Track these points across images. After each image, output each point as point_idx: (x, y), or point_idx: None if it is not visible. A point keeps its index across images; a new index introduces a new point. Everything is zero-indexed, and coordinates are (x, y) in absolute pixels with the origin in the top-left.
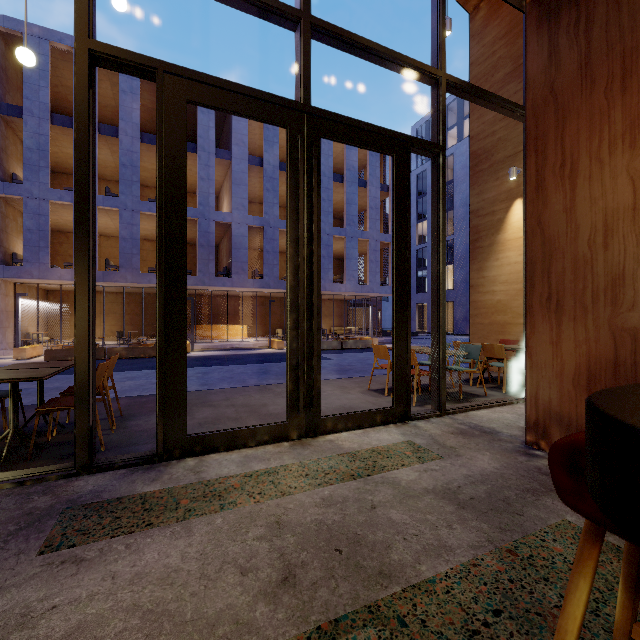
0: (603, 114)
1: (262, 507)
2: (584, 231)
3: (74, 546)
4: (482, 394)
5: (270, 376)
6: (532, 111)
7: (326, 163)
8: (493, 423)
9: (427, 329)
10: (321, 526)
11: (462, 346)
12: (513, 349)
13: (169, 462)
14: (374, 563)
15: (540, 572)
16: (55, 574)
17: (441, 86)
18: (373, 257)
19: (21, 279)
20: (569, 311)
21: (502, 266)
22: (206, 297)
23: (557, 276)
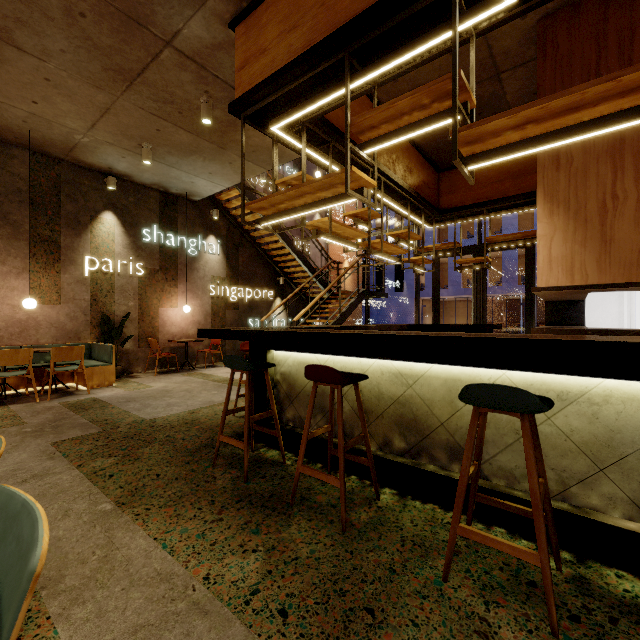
0: None
1: None
2: None
3: None
4: None
5: None
6: None
7: None
8: None
9: None
10: None
11: None
12: None
13: None
14: None
15: None
16: None
17: None
18: None
19: (424, 297)
20: None
21: None
22: None
23: None
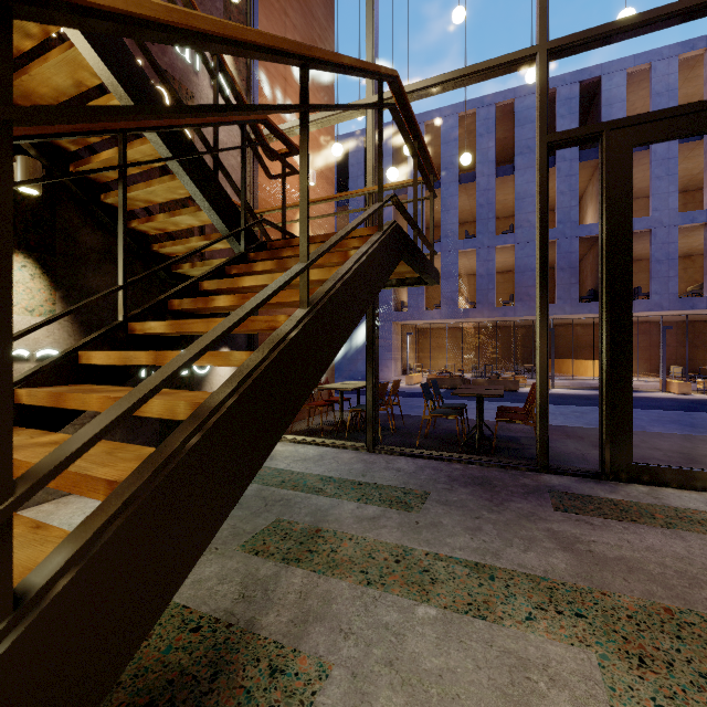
0: None
1: None
2: None
3: (577, 514)
4: None
5: (682, 427)
6: None
7: None
8: None
9: None
10: None
11: None
12: None
13: (616, 482)
14: None
15: None
16: (577, 524)
17: None
18: None
19: (406, 321)
20: None
21: None
22: (561, 327)
23: None
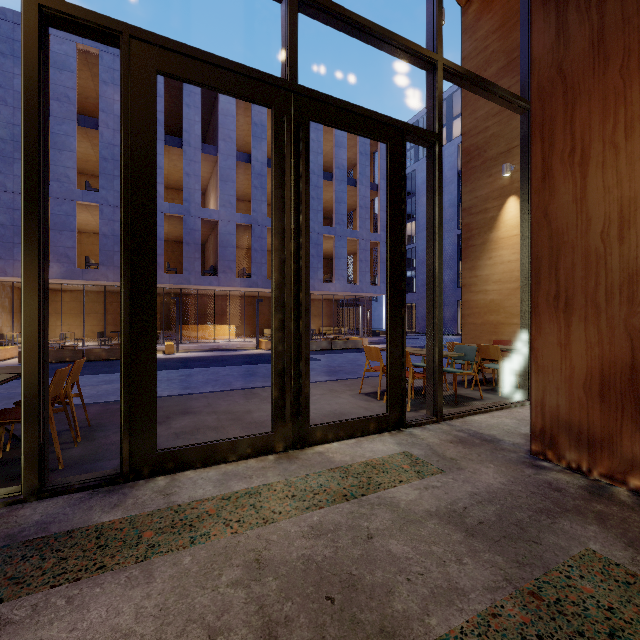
0: (618, 95)
1: (240, 540)
2: (596, 223)
3: (1, 602)
4: (478, 397)
5: (257, 378)
6: (538, 94)
7: (315, 161)
8: (493, 430)
9: (416, 329)
10: (309, 564)
11: (457, 347)
12: (508, 350)
13: (136, 482)
14: (373, 616)
15: (572, 623)
16: None
17: (438, 71)
18: (363, 256)
19: None
20: (579, 310)
21: (495, 265)
22: (192, 296)
23: (566, 272)
